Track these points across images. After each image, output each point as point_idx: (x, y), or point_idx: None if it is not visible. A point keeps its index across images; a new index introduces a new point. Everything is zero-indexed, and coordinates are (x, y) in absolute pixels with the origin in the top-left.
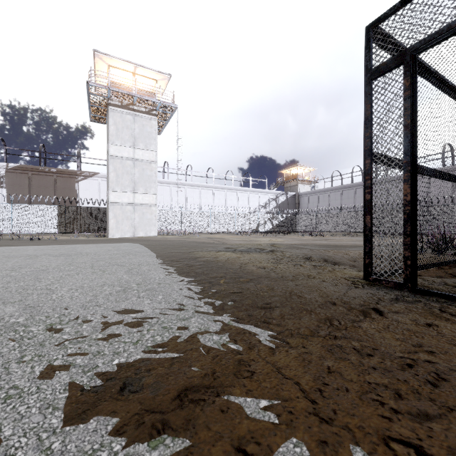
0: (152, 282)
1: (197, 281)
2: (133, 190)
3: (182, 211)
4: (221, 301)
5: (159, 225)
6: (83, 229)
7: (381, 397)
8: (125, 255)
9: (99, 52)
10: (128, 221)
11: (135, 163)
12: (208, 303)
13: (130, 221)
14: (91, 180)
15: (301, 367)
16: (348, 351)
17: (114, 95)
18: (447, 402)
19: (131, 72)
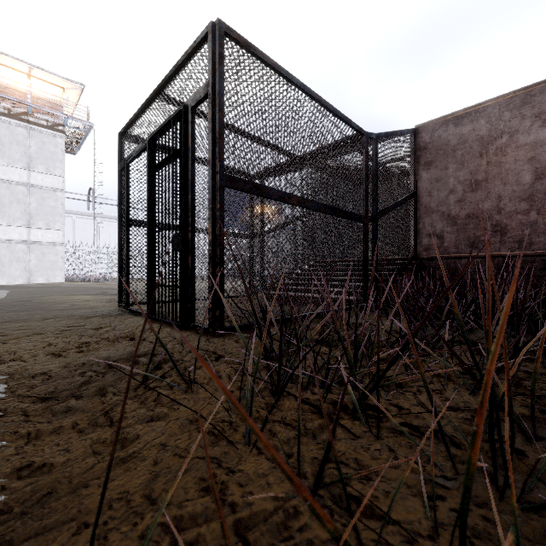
0: None
1: None
2: (28, 224)
3: (108, 252)
4: None
5: (74, 269)
6: None
7: None
8: None
9: None
10: (20, 263)
11: (31, 190)
12: None
13: (23, 264)
14: None
15: None
16: None
17: None
18: None
19: (24, 73)
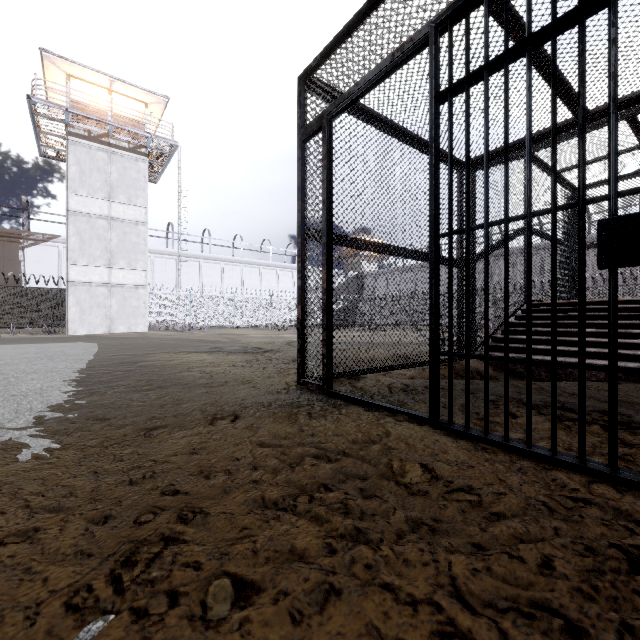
0: (5, 394)
1: (77, 392)
2: (109, 264)
3: (191, 296)
4: (61, 414)
5: (155, 316)
6: (28, 322)
7: (42, 496)
8: (35, 359)
9: (50, 53)
10: (100, 309)
11: (112, 224)
12: (34, 417)
13: (104, 311)
14: (46, 247)
15: (4, 476)
16: (103, 458)
17: (76, 120)
18: (109, 496)
19: (105, 88)
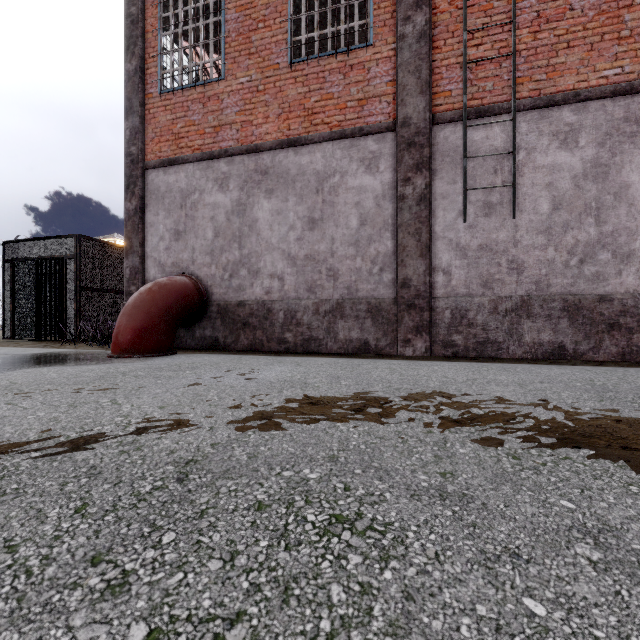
0: None
1: None
2: None
3: None
4: None
5: None
6: None
7: None
8: None
9: None
10: None
11: None
12: None
13: None
14: None
15: None
16: None
17: None
18: None
19: None
